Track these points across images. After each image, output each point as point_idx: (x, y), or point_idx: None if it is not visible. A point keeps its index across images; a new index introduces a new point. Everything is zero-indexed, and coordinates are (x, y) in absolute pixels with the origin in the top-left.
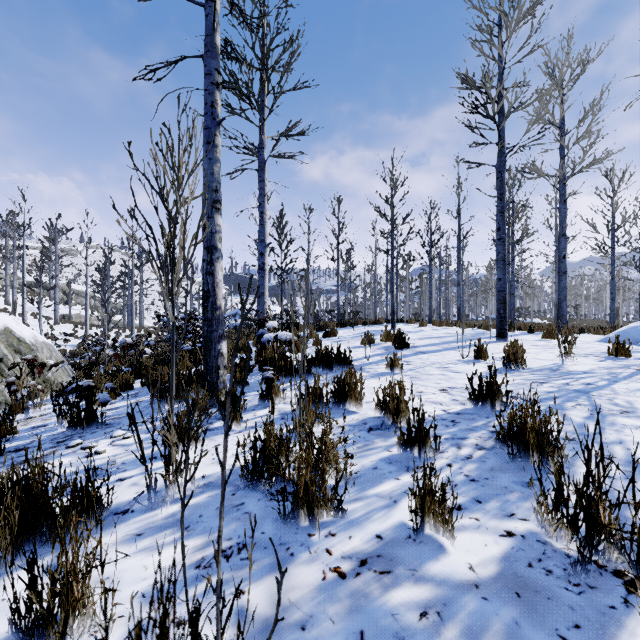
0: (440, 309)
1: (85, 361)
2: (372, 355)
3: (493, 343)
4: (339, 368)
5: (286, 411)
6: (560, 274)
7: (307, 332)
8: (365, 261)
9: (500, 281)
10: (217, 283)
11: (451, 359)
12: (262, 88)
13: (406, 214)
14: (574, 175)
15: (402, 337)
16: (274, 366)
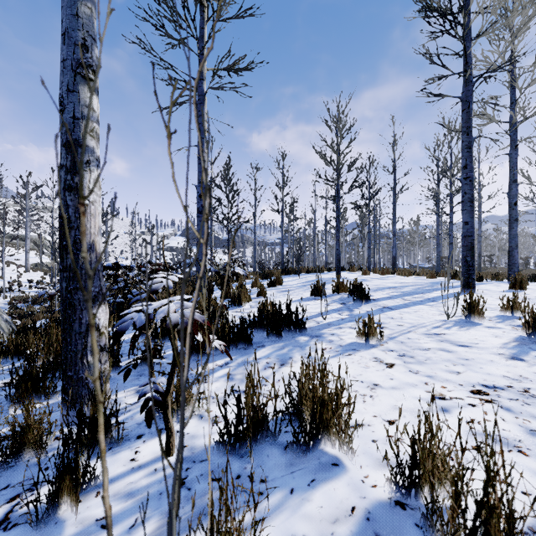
0: (374, 258)
1: (42, 307)
2: (327, 311)
3: (462, 295)
4: (290, 333)
5: (196, 449)
6: (511, 221)
7: (252, 281)
8: (305, 216)
9: (467, 225)
10: (85, 206)
11: (433, 319)
12: (198, 2)
13: (351, 163)
14: (528, 118)
15: (362, 289)
16: (172, 361)
